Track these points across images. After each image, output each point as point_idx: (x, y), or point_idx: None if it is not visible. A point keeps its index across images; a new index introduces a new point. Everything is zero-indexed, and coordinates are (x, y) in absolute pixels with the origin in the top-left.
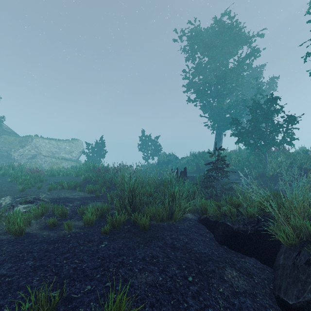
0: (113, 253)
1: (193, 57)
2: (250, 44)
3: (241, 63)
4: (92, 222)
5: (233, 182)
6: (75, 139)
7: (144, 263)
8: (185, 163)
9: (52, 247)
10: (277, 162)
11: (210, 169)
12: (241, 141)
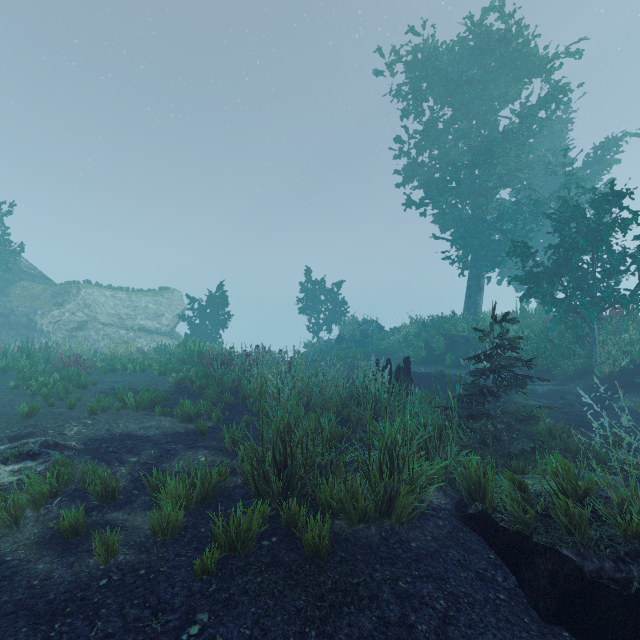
0: None
1: (417, 108)
2: (548, 74)
3: (529, 118)
4: (174, 527)
5: (543, 406)
6: (167, 288)
7: None
8: (400, 341)
9: (41, 637)
10: (620, 343)
11: (479, 370)
12: (536, 294)
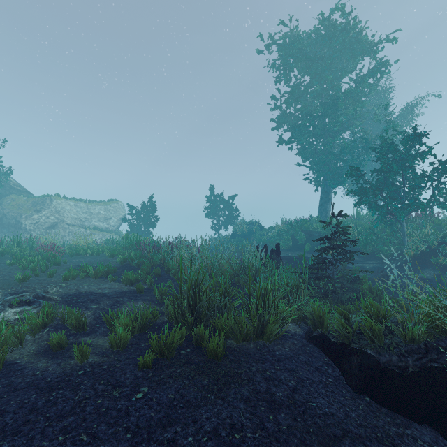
0: (157, 416)
1: (286, 76)
2: (374, 54)
3: (361, 83)
4: (124, 342)
5: (363, 270)
6: (113, 200)
7: (216, 443)
8: (275, 236)
9: (45, 400)
10: (421, 235)
11: (323, 248)
12: (365, 202)
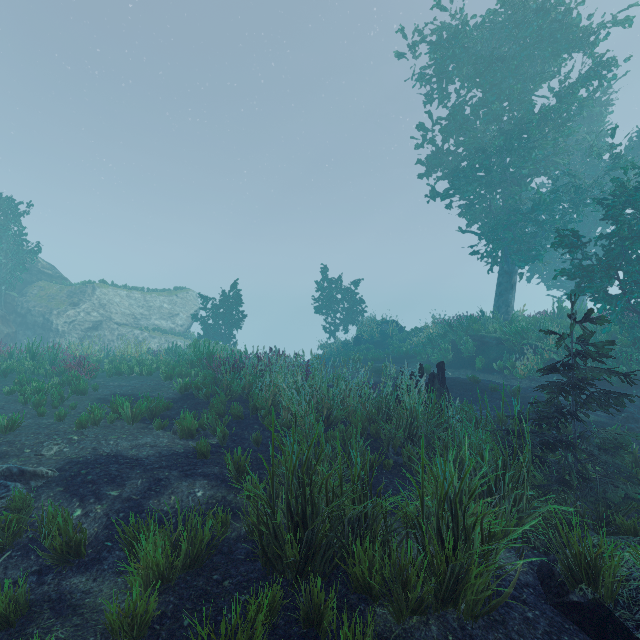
0: None
1: (442, 92)
2: (592, 47)
3: (569, 96)
4: (142, 622)
5: None
6: (182, 288)
7: None
8: (424, 343)
9: None
10: None
11: (554, 385)
12: (589, 290)
